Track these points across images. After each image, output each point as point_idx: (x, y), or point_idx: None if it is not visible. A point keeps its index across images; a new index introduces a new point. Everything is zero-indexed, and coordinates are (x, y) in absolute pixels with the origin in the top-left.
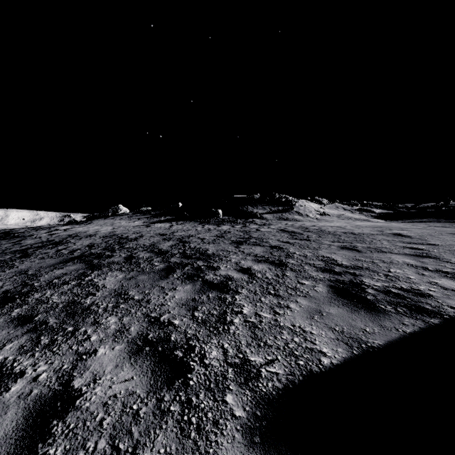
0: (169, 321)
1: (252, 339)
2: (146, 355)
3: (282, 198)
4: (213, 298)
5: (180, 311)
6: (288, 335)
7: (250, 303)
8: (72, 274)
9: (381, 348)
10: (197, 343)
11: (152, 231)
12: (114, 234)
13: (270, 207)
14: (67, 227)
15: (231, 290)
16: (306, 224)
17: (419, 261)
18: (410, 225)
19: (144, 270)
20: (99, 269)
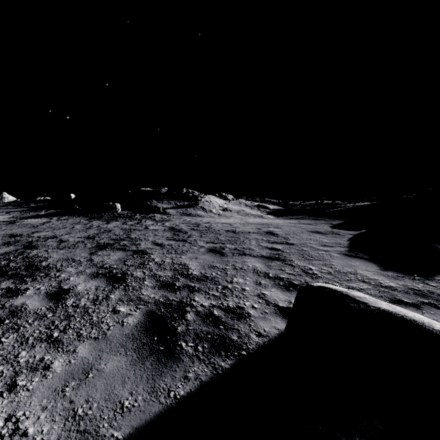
0: None
1: None
2: None
3: (190, 193)
4: None
5: None
6: None
7: None
8: None
9: None
10: None
11: (6, 230)
12: None
13: (176, 201)
14: None
15: None
16: (203, 220)
17: (266, 266)
18: (287, 221)
19: None
20: None
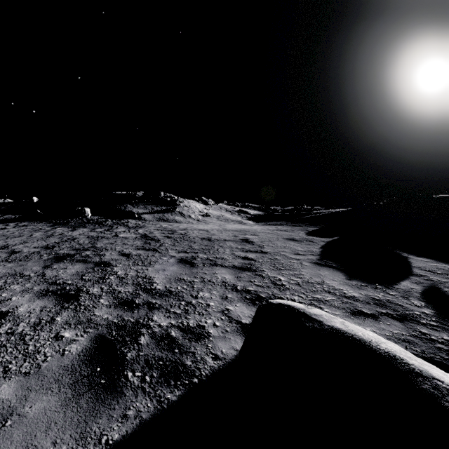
0: None
1: None
2: None
3: (168, 198)
4: None
5: None
6: None
7: None
8: None
9: None
10: None
11: None
12: None
13: (153, 206)
14: None
15: None
16: (180, 226)
17: (236, 277)
18: (266, 228)
19: None
20: None
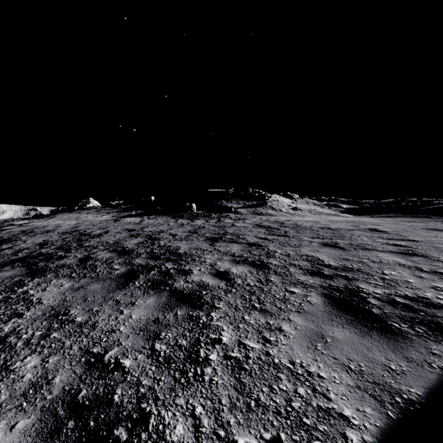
0: (117, 362)
1: (238, 393)
2: (65, 440)
3: (256, 193)
4: (182, 318)
5: (135, 341)
6: (288, 383)
7: (231, 325)
8: (4, 284)
9: (424, 402)
10: (154, 407)
11: (120, 226)
12: (75, 230)
13: (244, 201)
14: (24, 222)
15: (206, 304)
16: (280, 218)
17: (409, 261)
18: (380, 219)
19: (99, 276)
20: (42, 275)
